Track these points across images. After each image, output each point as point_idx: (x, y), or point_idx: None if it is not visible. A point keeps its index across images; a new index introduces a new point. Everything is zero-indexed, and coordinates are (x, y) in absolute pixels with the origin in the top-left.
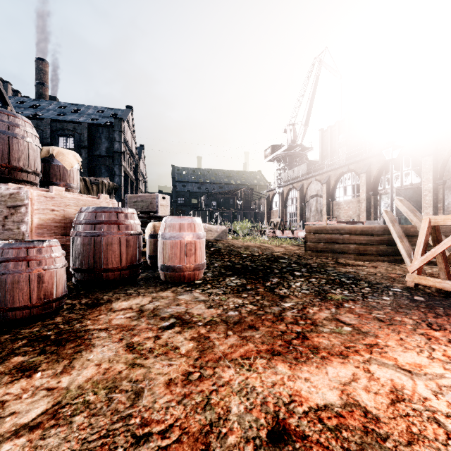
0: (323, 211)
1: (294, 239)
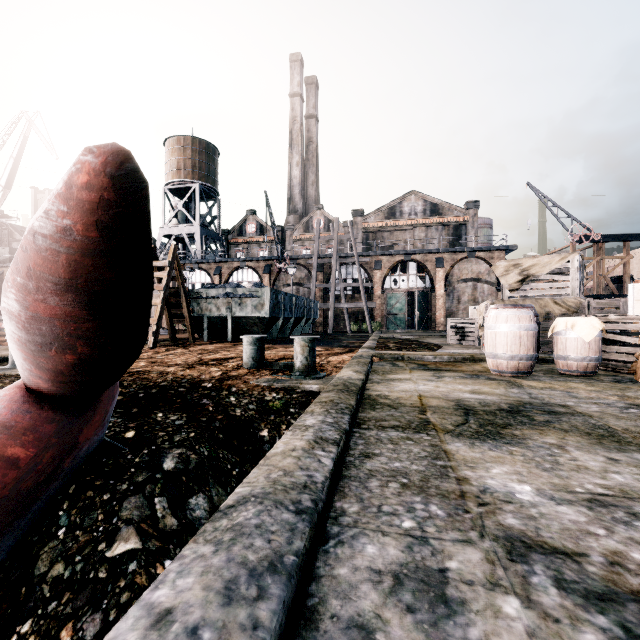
0: None
1: None
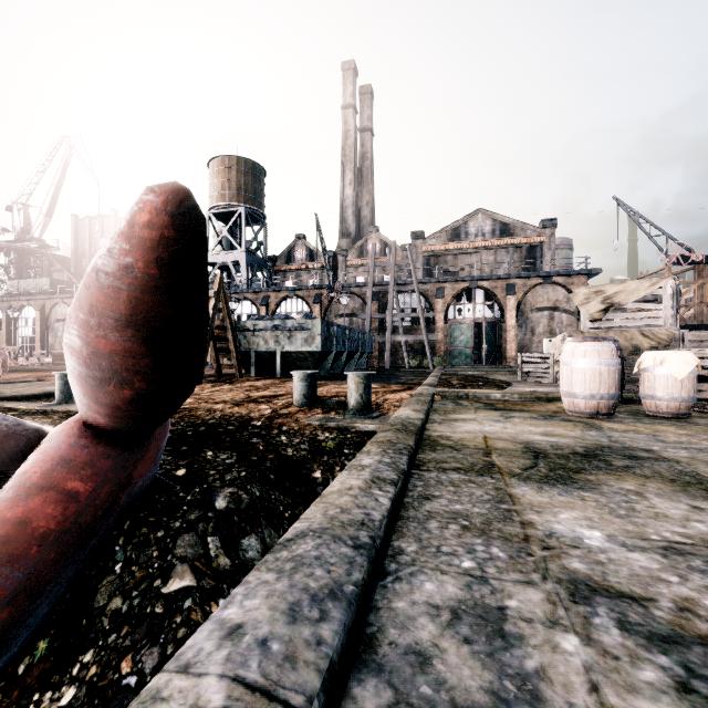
0: None
1: (38, 365)
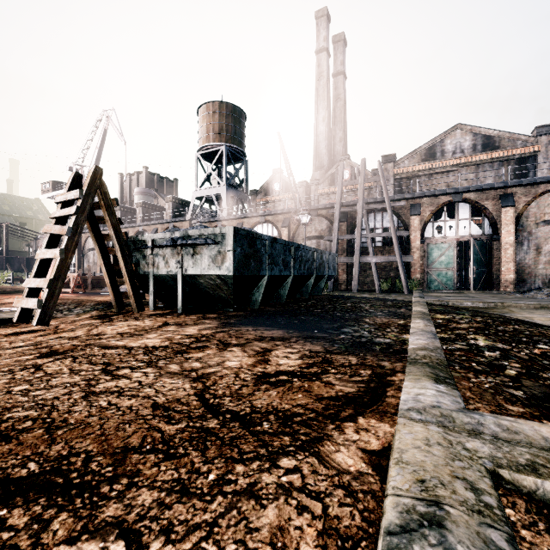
0: (98, 264)
1: None
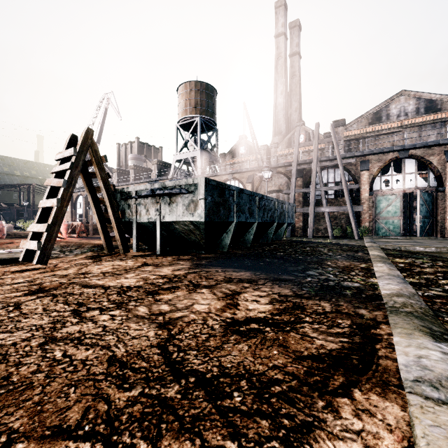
0: None
1: None
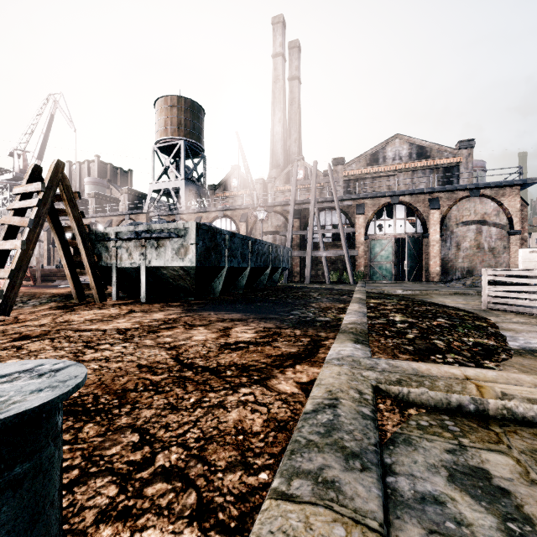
0: (45, 256)
1: None
